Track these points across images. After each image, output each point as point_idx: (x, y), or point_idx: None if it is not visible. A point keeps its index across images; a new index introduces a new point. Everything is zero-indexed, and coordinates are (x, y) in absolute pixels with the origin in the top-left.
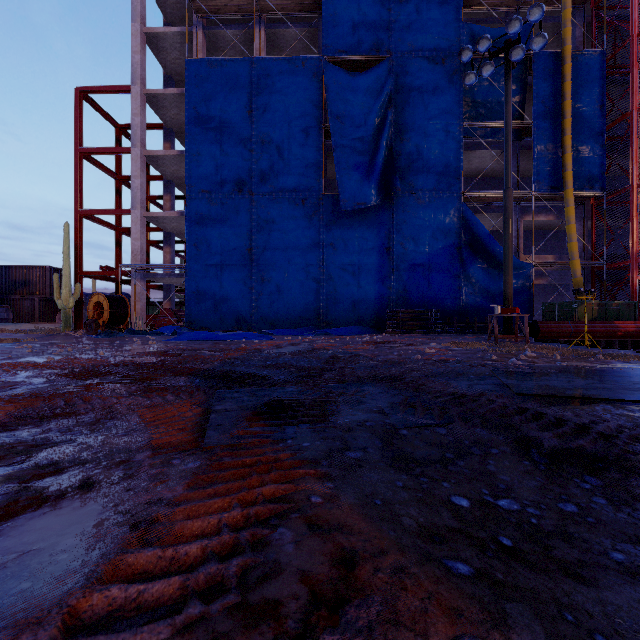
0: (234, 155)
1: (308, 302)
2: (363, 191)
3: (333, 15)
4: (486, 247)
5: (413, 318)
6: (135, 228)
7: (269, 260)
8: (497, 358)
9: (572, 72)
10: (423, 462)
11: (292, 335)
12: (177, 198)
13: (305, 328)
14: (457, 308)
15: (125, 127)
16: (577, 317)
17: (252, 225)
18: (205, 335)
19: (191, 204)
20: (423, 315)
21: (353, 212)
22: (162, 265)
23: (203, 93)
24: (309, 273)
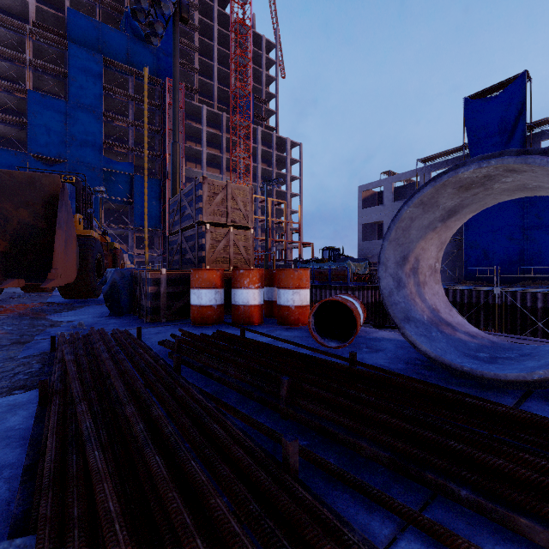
0: None
1: None
2: None
3: (34, 135)
4: None
5: None
6: None
7: None
8: None
9: (149, 185)
10: None
11: None
12: None
13: None
14: None
15: None
16: None
17: None
18: None
19: None
20: None
21: None
22: None
23: None
24: None
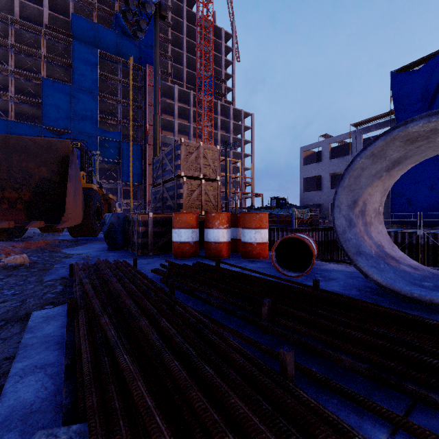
0: None
1: None
2: None
3: (47, 112)
4: None
5: None
6: None
7: None
8: None
9: (133, 149)
10: None
11: None
12: None
13: None
14: None
15: None
16: None
17: None
18: None
19: None
20: None
21: None
22: None
23: None
24: None
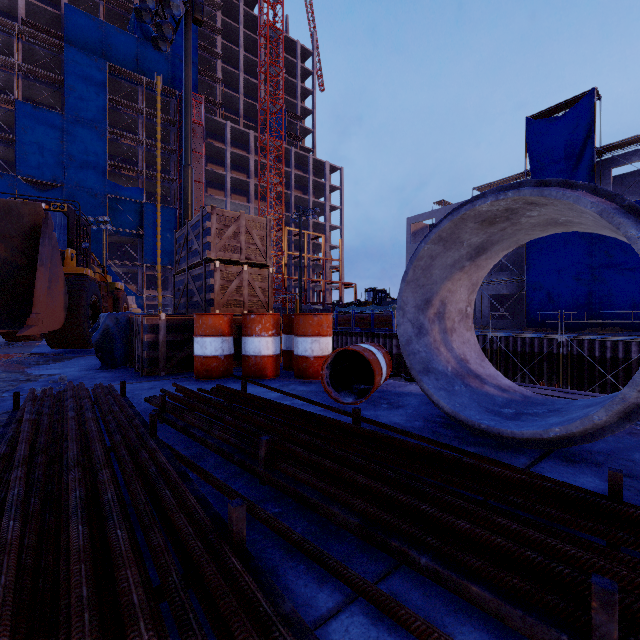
0: None
1: None
2: None
3: (24, 155)
4: None
5: None
6: None
7: None
8: None
9: (163, 214)
10: None
11: None
12: None
13: None
14: None
15: None
16: None
17: None
18: None
19: None
20: None
21: None
22: None
23: None
24: None
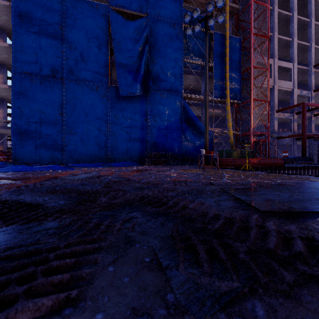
0: (50, 52)
1: (100, 147)
2: (133, 86)
3: None
4: (194, 122)
5: (159, 157)
6: None
7: (75, 121)
8: (213, 178)
9: (229, 45)
10: None
11: (88, 167)
12: (10, 78)
13: (98, 163)
14: (180, 152)
15: None
16: (232, 157)
17: (63, 98)
18: (21, 168)
19: (16, 80)
20: (164, 155)
21: (127, 97)
22: None
23: (26, 7)
24: (101, 130)
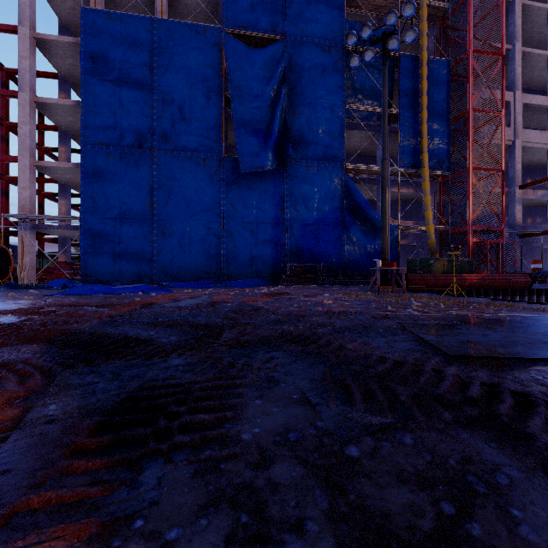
0: (134, 110)
1: (209, 256)
2: (260, 156)
3: None
4: (364, 212)
5: (304, 271)
6: (23, 177)
7: (170, 215)
8: (392, 308)
9: (427, 74)
10: (417, 546)
11: (193, 288)
12: (75, 151)
13: (206, 281)
14: (340, 263)
15: (13, 71)
16: (433, 271)
17: (153, 180)
18: (98, 288)
19: (87, 155)
20: (313, 269)
21: (251, 174)
22: (54, 216)
23: (100, 44)
24: (210, 229)
